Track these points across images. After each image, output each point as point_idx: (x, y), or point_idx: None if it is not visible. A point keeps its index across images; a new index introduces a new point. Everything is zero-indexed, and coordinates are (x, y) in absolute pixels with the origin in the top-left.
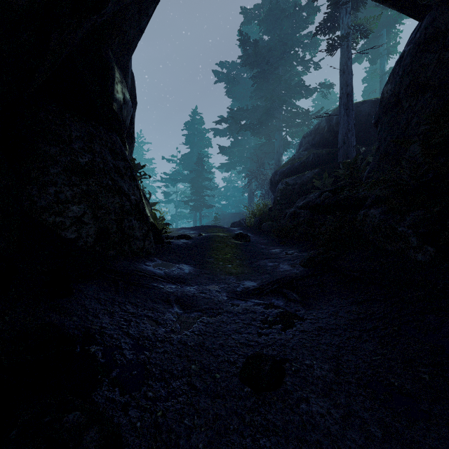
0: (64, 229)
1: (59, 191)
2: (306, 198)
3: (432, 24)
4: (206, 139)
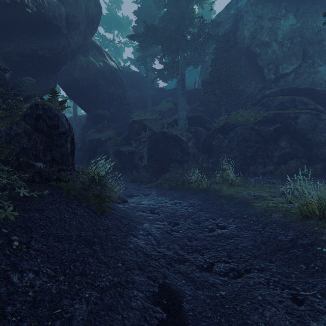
0: None
1: None
2: None
3: None
4: None
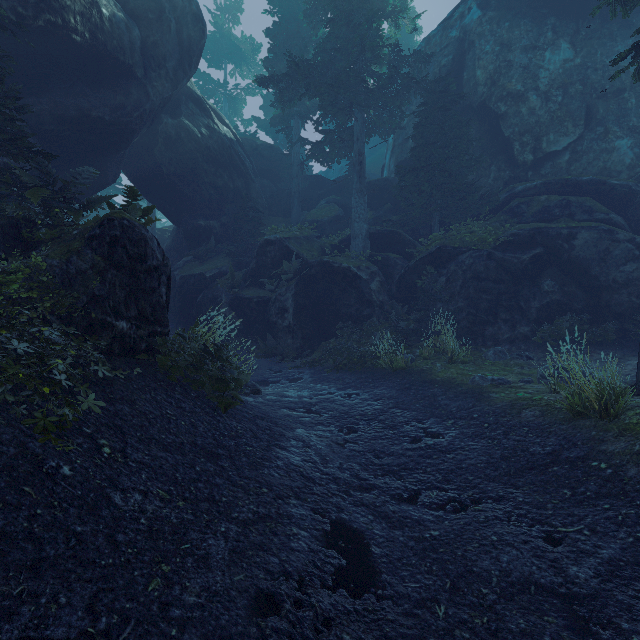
0: None
1: None
2: None
3: None
4: None
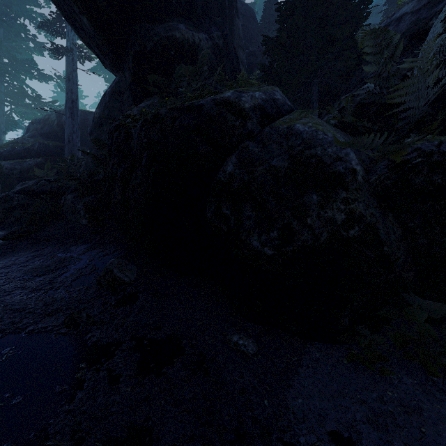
0: None
1: None
2: (25, 184)
3: (118, 83)
4: None
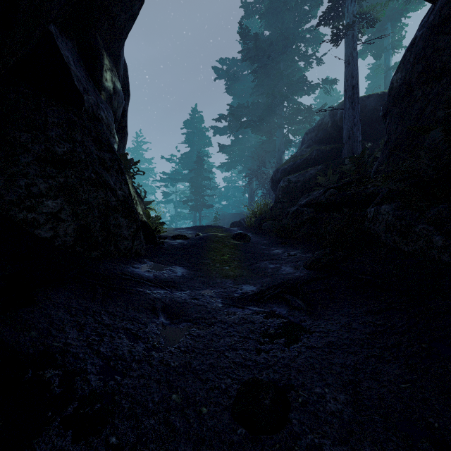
0: (38, 227)
1: (32, 183)
2: (310, 195)
3: (448, 4)
4: (206, 138)
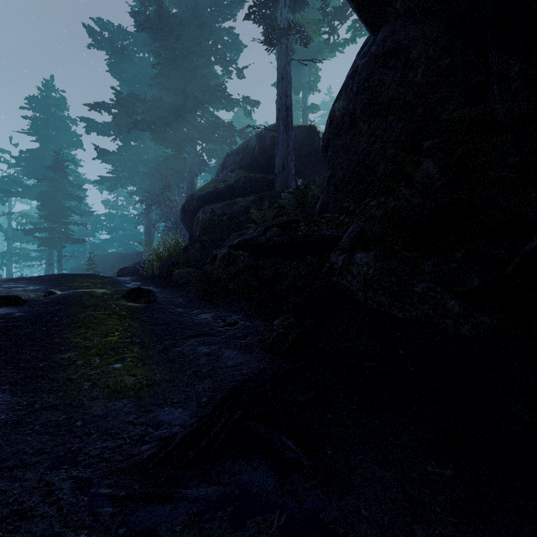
0: None
1: None
2: (243, 234)
3: (392, 36)
4: (72, 134)
